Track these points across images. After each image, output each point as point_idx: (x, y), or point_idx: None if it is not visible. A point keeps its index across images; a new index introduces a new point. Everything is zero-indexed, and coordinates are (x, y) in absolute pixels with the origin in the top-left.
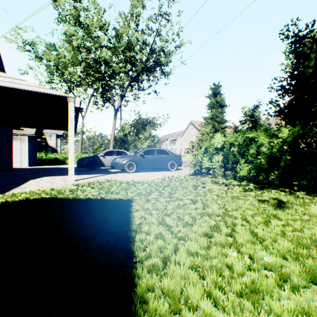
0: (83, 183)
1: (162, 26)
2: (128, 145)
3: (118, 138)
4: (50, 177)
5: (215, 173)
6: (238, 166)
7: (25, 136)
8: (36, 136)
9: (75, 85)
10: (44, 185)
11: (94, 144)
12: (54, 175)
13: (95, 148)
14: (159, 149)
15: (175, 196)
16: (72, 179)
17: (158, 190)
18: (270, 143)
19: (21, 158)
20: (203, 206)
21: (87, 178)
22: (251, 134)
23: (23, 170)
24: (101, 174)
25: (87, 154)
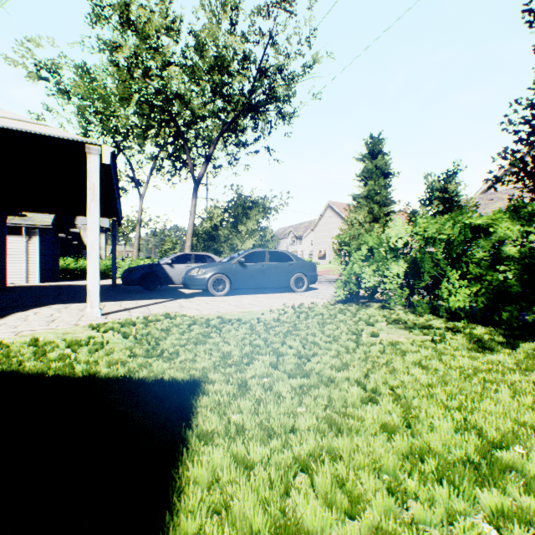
0: (111, 323)
1: (280, 25)
2: (219, 245)
3: (202, 233)
4: (60, 305)
5: (389, 299)
6: (445, 286)
7: (35, 228)
8: (57, 229)
9: (123, 138)
10: (29, 327)
11: (163, 244)
12: (72, 300)
13: (164, 250)
14: (274, 252)
15: (314, 370)
16: (95, 311)
17: (271, 346)
18: (525, 236)
19: (27, 268)
20: (404, 416)
21: (131, 309)
22: (480, 217)
23: (24, 289)
24: (162, 299)
25: (148, 260)
